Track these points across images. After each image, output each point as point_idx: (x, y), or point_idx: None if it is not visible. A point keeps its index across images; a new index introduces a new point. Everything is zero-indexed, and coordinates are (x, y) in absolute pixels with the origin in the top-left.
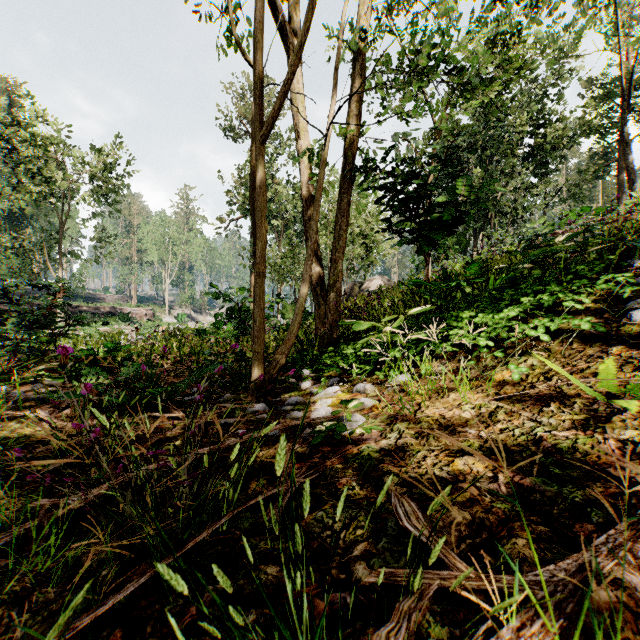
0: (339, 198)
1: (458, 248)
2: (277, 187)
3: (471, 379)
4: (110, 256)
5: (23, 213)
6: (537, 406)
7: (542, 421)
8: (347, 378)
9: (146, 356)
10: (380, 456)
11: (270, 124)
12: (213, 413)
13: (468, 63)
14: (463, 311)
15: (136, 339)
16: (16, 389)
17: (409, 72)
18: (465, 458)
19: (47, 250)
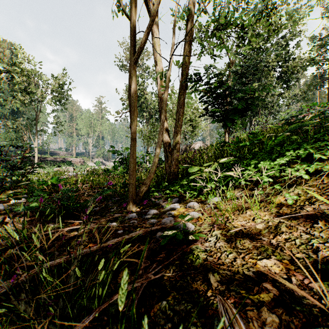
0: (178, 98)
1: (242, 126)
2: (146, 95)
3: (259, 201)
4: (61, 132)
5: (18, 110)
6: (308, 222)
7: (314, 234)
8: (183, 198)
9: (75, 184)
10: (205, 255)
11: (138, 52)
12: (104, 220)
13: (251, 21)
14: (250, 160)
15: (73, 174)
16: (2, 203)
17: (218, 26)
18: (264, 261)
19: (30, 129)
